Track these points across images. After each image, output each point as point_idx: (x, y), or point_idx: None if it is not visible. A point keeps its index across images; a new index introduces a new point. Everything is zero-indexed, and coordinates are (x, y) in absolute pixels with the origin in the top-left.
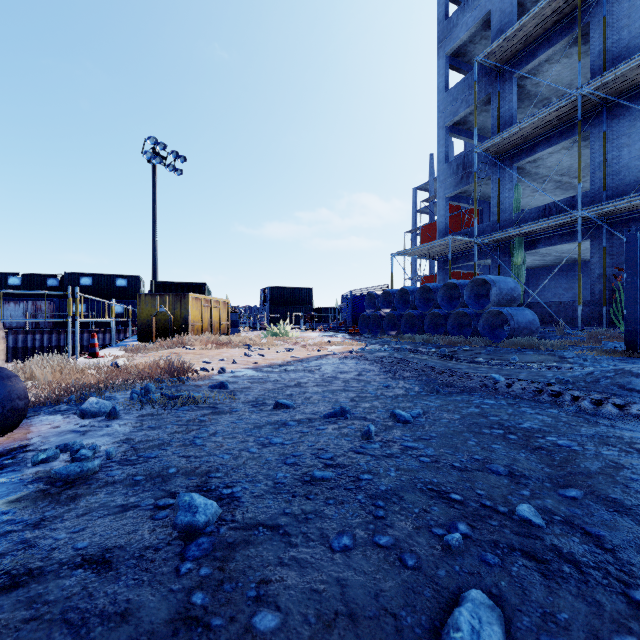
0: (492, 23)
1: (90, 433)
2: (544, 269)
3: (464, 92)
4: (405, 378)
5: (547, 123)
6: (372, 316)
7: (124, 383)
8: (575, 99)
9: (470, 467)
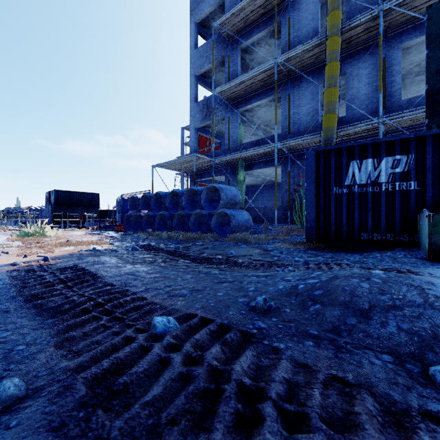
0: (225, 6)
1: None
2: (257, 187)
3: (207, 52)
4: (52, 313)
5: (258, 82)
6: (134, 216)
7: None
8: (273, 67)
9: None
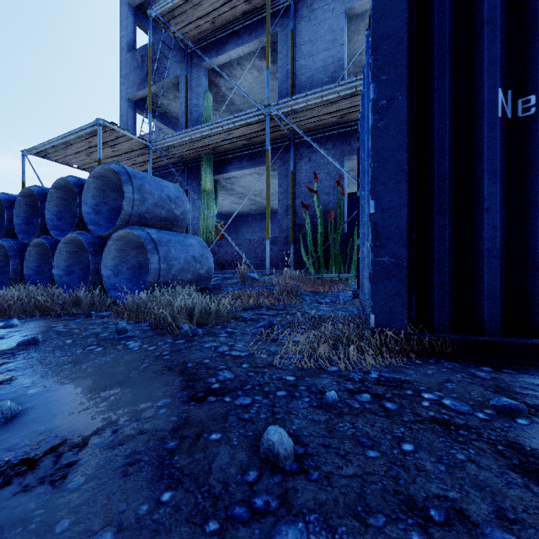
0: None
1: None
2: (243, 217)
3: None
4: None
5: (236, 2)
6: None
7: None
8: None
9: None
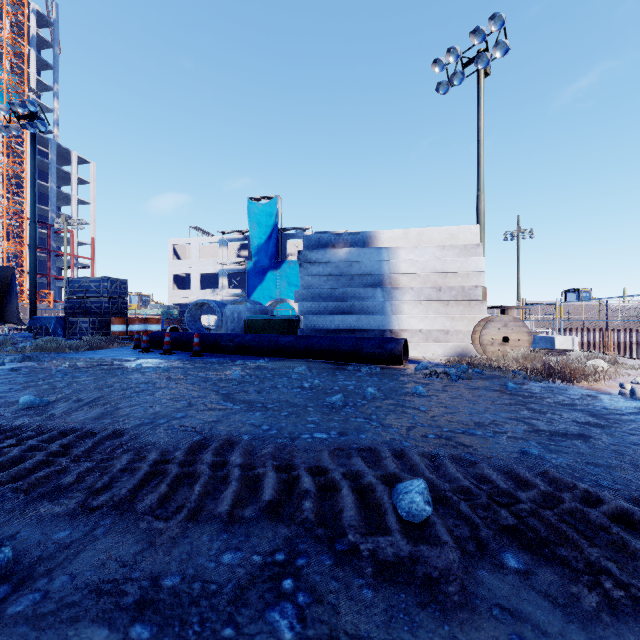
0: None
1: (395, 370)
2: None
3: None
4: None
5: None
6: None
7: (484, 366)
8: None
9: (262, 389)
